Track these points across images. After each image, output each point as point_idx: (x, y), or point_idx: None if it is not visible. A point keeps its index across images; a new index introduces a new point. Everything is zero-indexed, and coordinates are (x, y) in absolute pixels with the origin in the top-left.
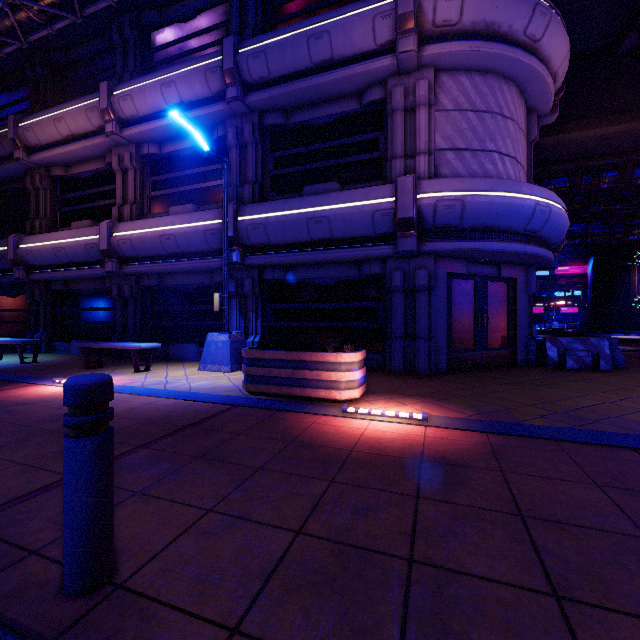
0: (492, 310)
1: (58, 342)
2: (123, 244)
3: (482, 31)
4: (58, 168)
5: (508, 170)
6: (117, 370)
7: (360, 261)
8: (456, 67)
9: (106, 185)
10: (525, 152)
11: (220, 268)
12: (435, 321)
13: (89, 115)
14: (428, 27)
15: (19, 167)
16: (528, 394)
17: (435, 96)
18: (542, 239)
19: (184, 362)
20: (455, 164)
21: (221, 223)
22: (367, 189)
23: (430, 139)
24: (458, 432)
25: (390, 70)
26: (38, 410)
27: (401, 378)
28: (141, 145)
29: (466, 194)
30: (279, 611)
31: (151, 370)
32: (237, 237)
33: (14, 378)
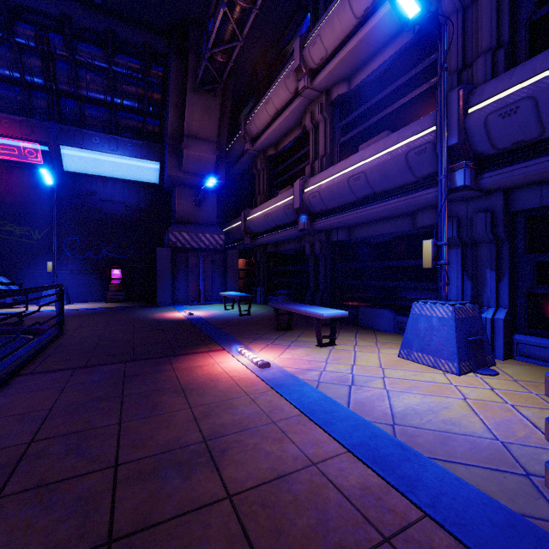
0: None
1: (271, 296)
2: (312, 198)
3: None
4: (270, 149)
5: None
6: (301, 337)
7: None
8: None
9: (302, 149)
10: None
11: (428, 205)
12: None
13: (287, 83)
14: None
15: (249, 158)
16: None
17: None
18: None
19: (376, 333)
20: None
21: (433, 131)
22: None
23: None
24: None
25: None
26: (175, 417)
27: None
28: (330, 91)
29: None
30: None
31: (336, 344)
32: (465, 143)
33: (218, 335)
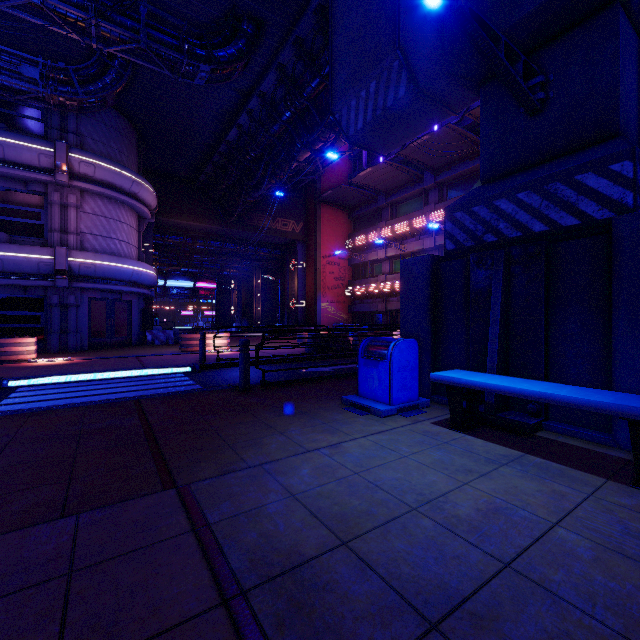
0: (118, 317)
1: None
2: None
3: (107, 184)
4: None
5: (124, 248)
6: None
7: (26, 286)
8: (94, 193)
9: None
10: (136, 237)
11: None
12: (81, 323)
13: None
14: (76, 172)
15: None
16: (122, 352)
17: (81, 204)
18: (141, 284)
19: None
20: (93, 242)
21: None
22: (34, 248)
23: (78, 226)
24: (83, 360)
25: (51, 182)
26: None
27: (58, 353)
28: None
29: (97, 262)
30: (35, 373)
31: None
32: None
33: None
